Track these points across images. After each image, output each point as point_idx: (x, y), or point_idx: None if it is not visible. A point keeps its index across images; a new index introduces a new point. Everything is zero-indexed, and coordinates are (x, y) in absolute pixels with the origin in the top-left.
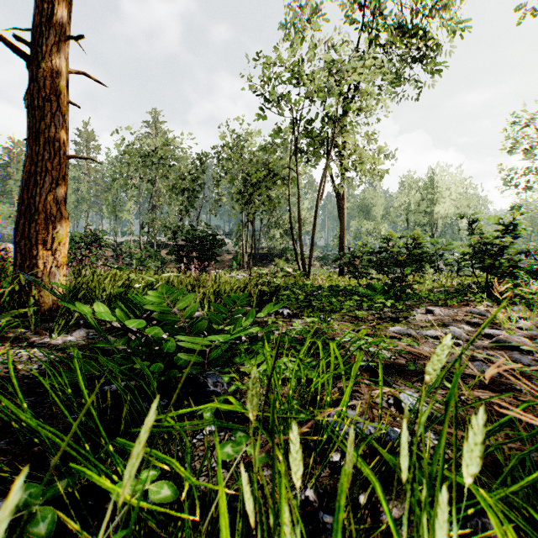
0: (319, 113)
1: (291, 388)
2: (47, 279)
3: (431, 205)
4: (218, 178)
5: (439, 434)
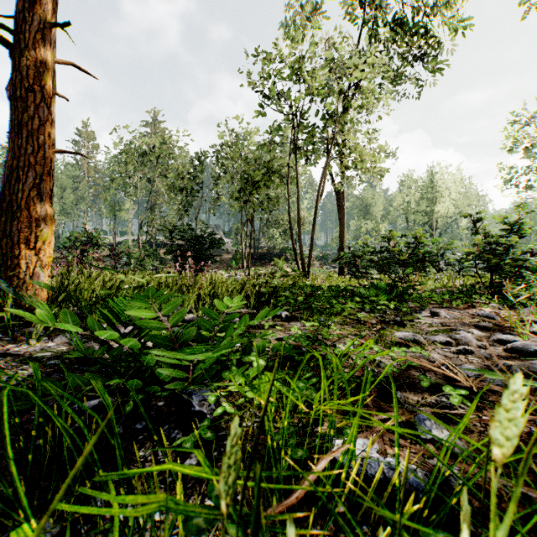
0: (318, 110)
1: (286, 418)
2: (28, 280)
3: (431, 204)
4: (218, 177)
5: (465, 470)
